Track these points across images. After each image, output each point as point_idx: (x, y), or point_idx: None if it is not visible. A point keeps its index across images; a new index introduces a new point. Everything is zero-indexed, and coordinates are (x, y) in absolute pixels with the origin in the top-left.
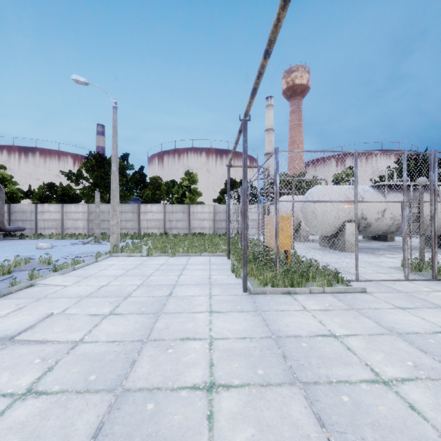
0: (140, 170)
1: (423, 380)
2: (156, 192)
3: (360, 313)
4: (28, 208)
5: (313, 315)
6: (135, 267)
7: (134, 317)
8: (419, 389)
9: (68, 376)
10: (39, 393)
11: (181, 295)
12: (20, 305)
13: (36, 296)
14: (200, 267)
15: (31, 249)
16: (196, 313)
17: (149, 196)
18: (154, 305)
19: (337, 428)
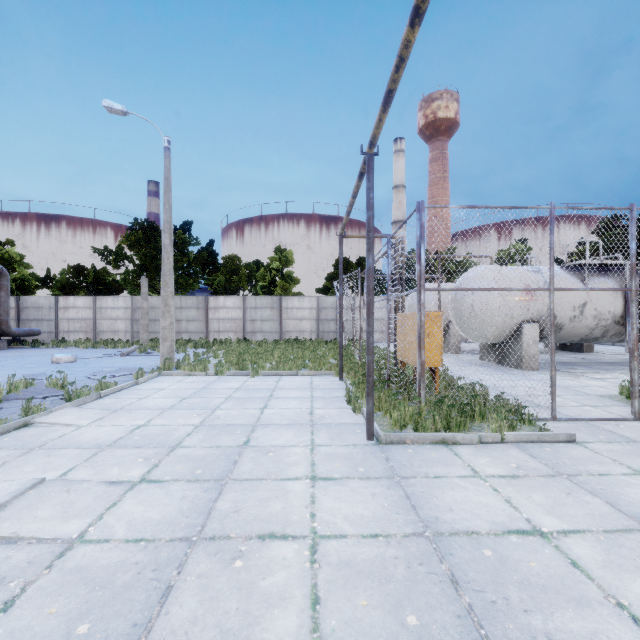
0: (208, 246)
1: None
2: (232, 278)
3: (576, 484)
4: (45, 302)
5: (494, 488)
6: (195, 393)
7: (180, 487)
8: None
9: (37, 625)
10: None
11: (264, 445)
12: None
13: (28, 445)
14: (297, 393)
15: (44, 363)
16: (288, 480)
17: (221, 285)
18: (218, 464)
19: None
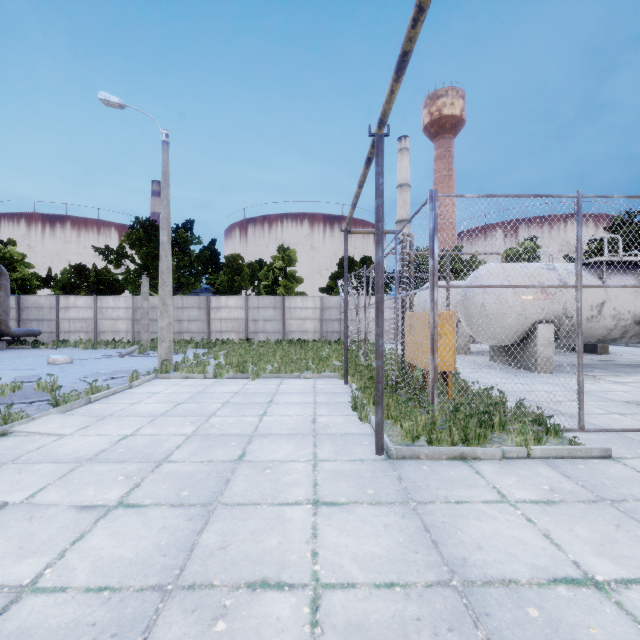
0: (210, 245)
1: None
2: (234, 278)
3: (624, 513)
4: (46, 302)
5: (527, 517)
6: (190, 397)
7: (161, 514)
8: None
9: None
10: None
11: (261, 460)
12: None
13: (0, 458)
14: (299, 398)
15: (40, 364)
16: (287, 505)
17: (224, 284)
18: (208, 483)
19: None
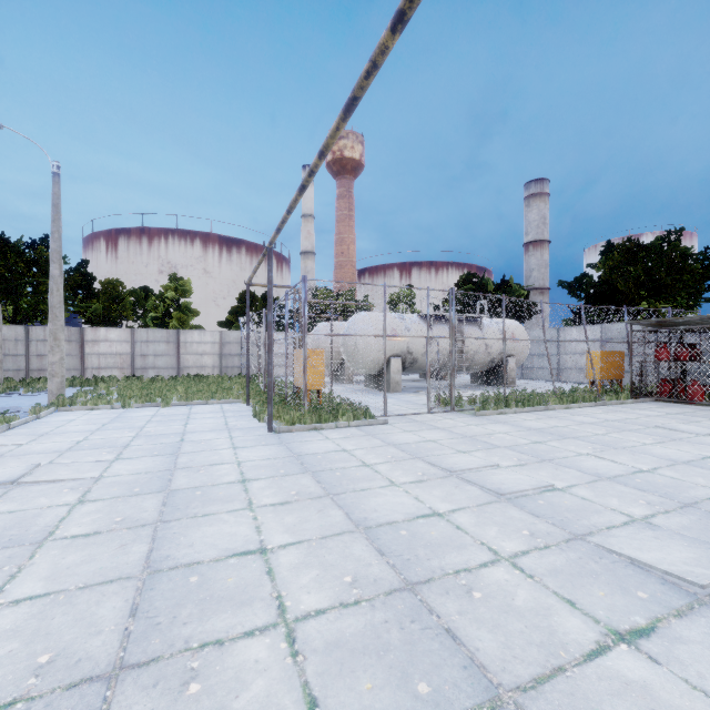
0: (81, 267)
1: (392, 462)
2: (112, 306)
3: (374, 437)
4: None
5: (333, 442)
6: (112, 420)
7: (149, 458)
8: (386, 465)
9: (112, 492)
10: (94, 501)
11: (196, 440)
12: None
13: None
14: (211, 415)
15: None
16: (219, 450)
17: (98, 313)
18: (167, 449)
19: (328, 483)
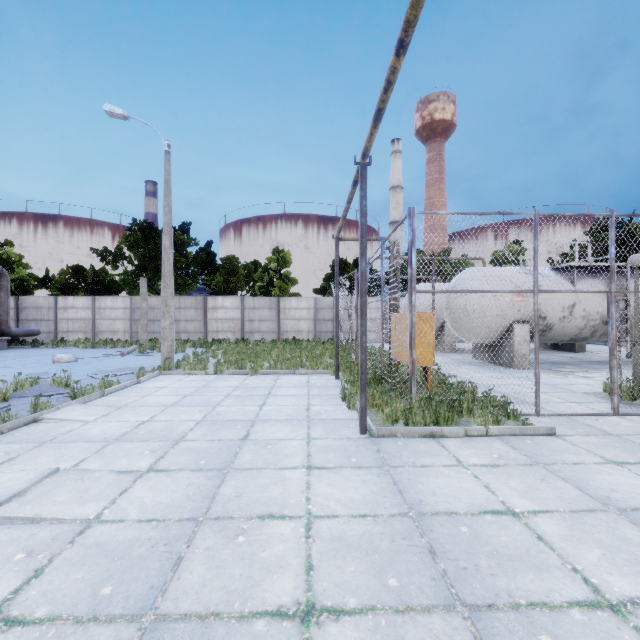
0: (207, 247)
1: None
2: (230, 279)
3: (551, 472)
4: (44, 302)
5: (475, 475)
6: (195, 391)
7: (186, 476)
8: None
9: (66, 587)
10: (11, 622)
11: (263, 439)
12: (11, 454)
13: (39, 439)
14: (294, 391)
15: (45, 362)
16: (286, 469)
17: (220, 285)
18: (220, 455)
19: None
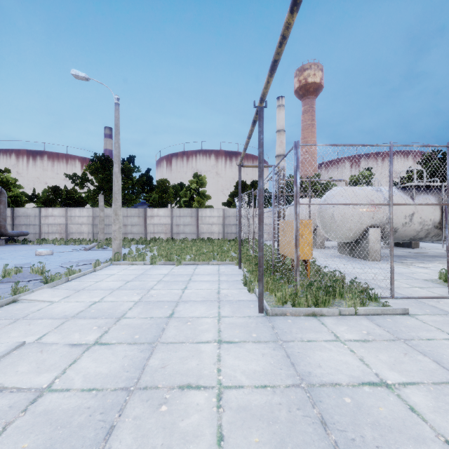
0: (146, 173)
1: None
2: (163, 195)
3: (411, 347)
4: (32, 212)
5: (350, 349)
6: (135, 277)
7: (123, 348)
8: None
9: None
10: None
11: (184, 317)
12: None
13: (15, 316)
14: (208, 278)
15: (30, 255)
16: (201, 343)
17: (156, 200)
18: (151, 331)
19: None
